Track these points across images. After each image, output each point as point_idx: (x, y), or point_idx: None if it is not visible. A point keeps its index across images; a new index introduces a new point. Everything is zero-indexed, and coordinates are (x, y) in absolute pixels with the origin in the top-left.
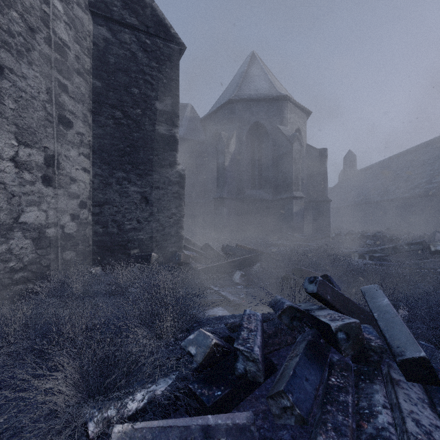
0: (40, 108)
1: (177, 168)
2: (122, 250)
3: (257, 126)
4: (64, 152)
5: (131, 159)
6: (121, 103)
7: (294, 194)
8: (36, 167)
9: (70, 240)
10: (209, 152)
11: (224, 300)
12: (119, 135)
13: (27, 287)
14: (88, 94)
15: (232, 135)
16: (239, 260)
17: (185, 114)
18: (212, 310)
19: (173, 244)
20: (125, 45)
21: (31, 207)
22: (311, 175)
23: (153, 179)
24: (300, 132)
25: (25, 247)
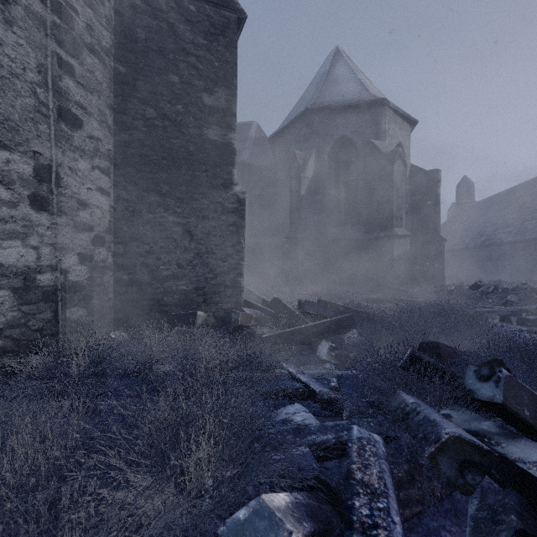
0: (27, 94)
1: (234, 189)
2: (156, 306)
3: (343, 143)
4: (69, 163)
5: (169, 176)
6: (154, 96)
7: (395, 232)
8: (20, 181)
9: (78, 292)
10: (279, 179)
11: (304, 391)
12: (151, 142)
13: (4, 363)
14: (107, 83)
15: (309, 155)
16: (325, 324)
17: (249, 134)
18: (285, 409)
19: (228, 298)
20: (160, 14)
21: (11, 241)
22: (418, 207)
23: (200, 205)
24: (402, 148)
25: (0, 302)
